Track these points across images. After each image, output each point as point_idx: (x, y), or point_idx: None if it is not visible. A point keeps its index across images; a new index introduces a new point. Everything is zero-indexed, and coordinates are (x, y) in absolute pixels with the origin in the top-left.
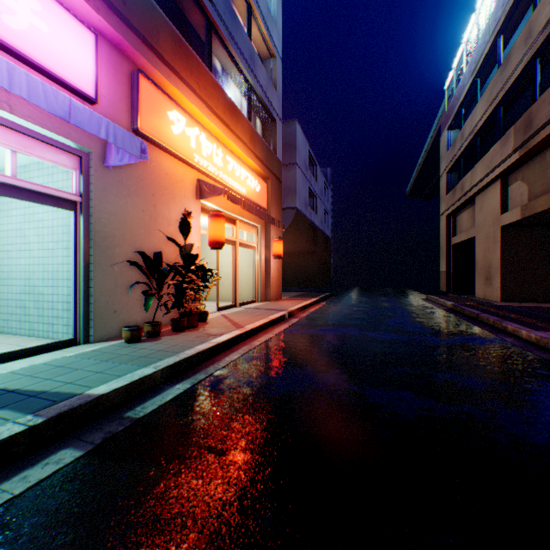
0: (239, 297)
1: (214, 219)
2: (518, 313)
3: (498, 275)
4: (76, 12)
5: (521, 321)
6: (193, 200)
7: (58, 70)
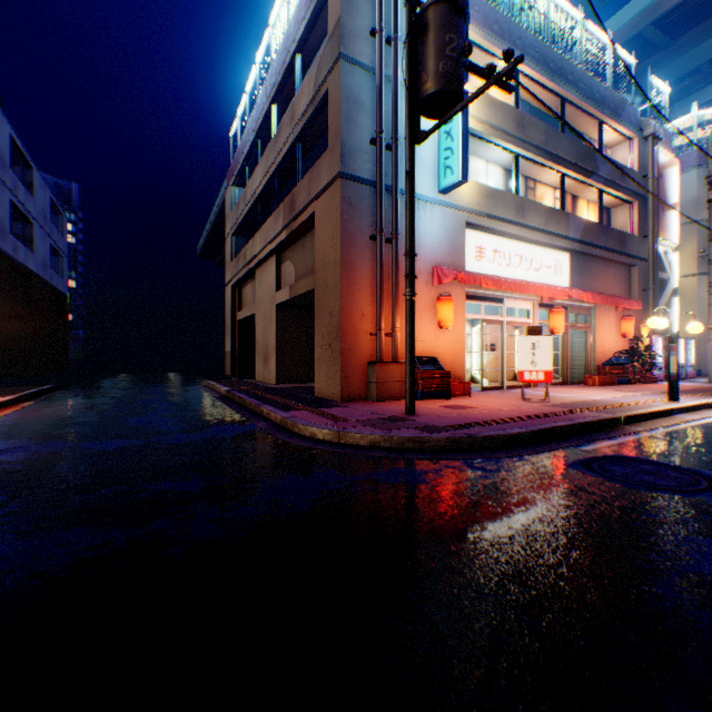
0: None
1: None
2: (283, 394)
3: (274, 356)
4: None
5: (279, 403)
6: None
7: None
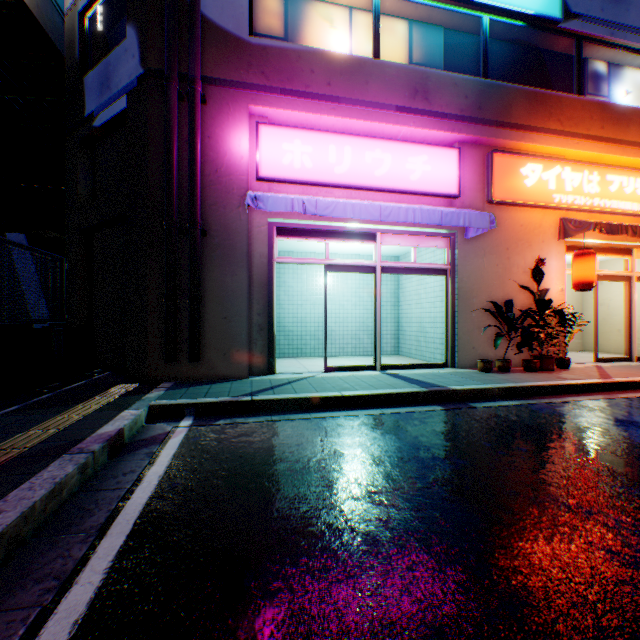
0: None
1: (577, 259)
2: None
3: None
4: (445, 141)
5: None
6: (553, 242)
7: (435, 189)
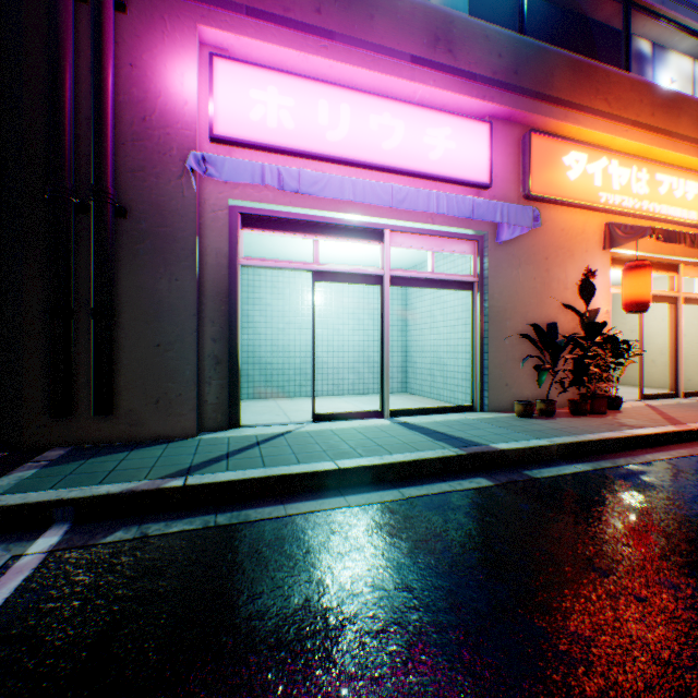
0: (684, 384)
1: (630, 272)
2: None
3: None
4: (472, 114)
5: None
6: (597, 252)
7: (460, 175)
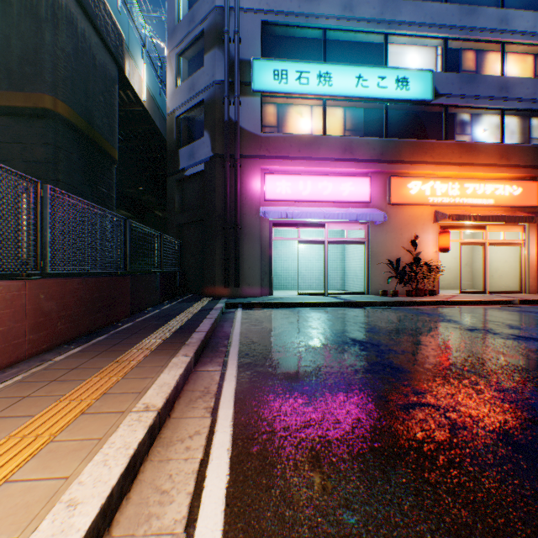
0: (505, 288)
1: (439, 235)
2: None
3: None
4: (363, 172)
5: None
6: (430, 224)
7: (356, 200)
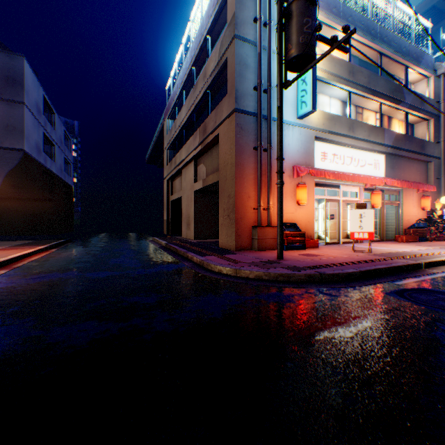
0: None
1: None
2: (199, 246)
3: (193, 222)
4: None
5: (197, 251)
6: None
7: None
